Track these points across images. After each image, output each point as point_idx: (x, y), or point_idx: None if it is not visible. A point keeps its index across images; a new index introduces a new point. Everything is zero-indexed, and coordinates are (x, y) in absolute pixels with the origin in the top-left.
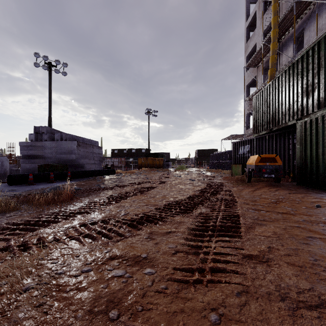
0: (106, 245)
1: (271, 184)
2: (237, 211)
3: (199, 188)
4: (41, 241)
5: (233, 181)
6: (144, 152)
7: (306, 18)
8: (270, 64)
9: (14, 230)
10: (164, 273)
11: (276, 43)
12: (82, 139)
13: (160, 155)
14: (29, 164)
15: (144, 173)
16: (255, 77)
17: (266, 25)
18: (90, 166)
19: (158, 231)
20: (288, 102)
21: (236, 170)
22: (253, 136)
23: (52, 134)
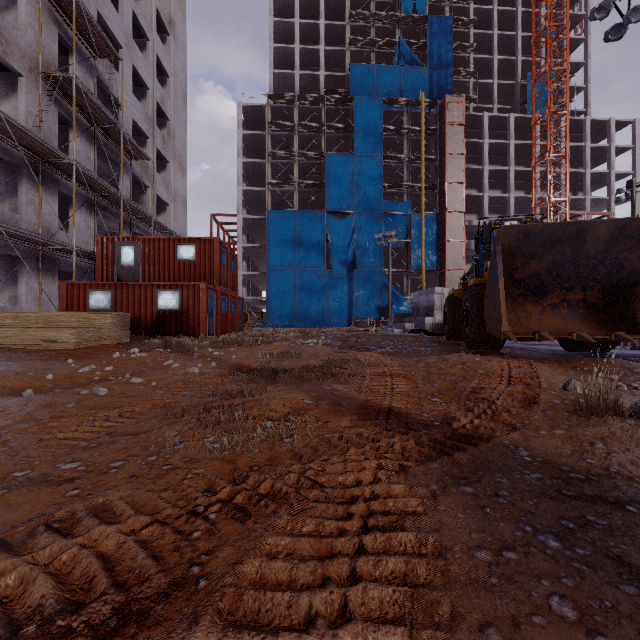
0: (70, 502)
1: None
2: None
3: None
4: (232, 503)
5: None
6: None
7: None
8: None
9: (364, 534)
10: (2, 472)
11: None
12: None
13: None
14: None
15: None
16: None
17: None
18: None
19: None
20: None
21: None
22: None
23: None
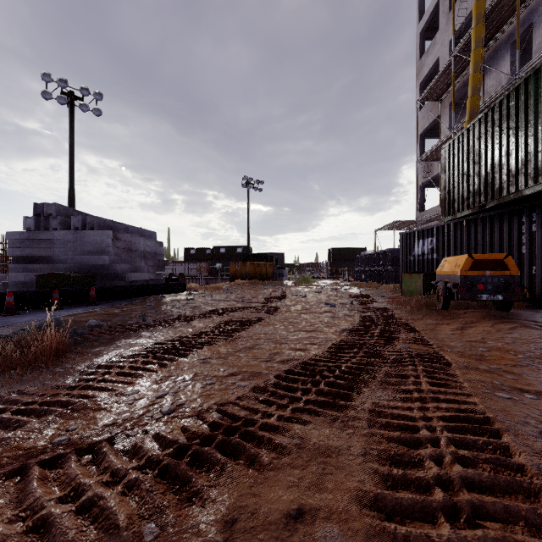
0: None
1: (494, 314)
2: (470, 397)
3: (348, 322)
4: None
5: (409, 306)
6: (240, 252)
7: (537, 3)
8: (471, 89)
9: None
10: None
11: (481, 49)
12: (125, 227)
13: (267, 258)
14: (23, 273)
15: (239, 290)
16: (436, 119)
17: (458, 24)
18: (140, 277)
19: (256, 508)
20: (523, 149)
21: (411, 284)
22: (443, 220)
23: (67, 218)
